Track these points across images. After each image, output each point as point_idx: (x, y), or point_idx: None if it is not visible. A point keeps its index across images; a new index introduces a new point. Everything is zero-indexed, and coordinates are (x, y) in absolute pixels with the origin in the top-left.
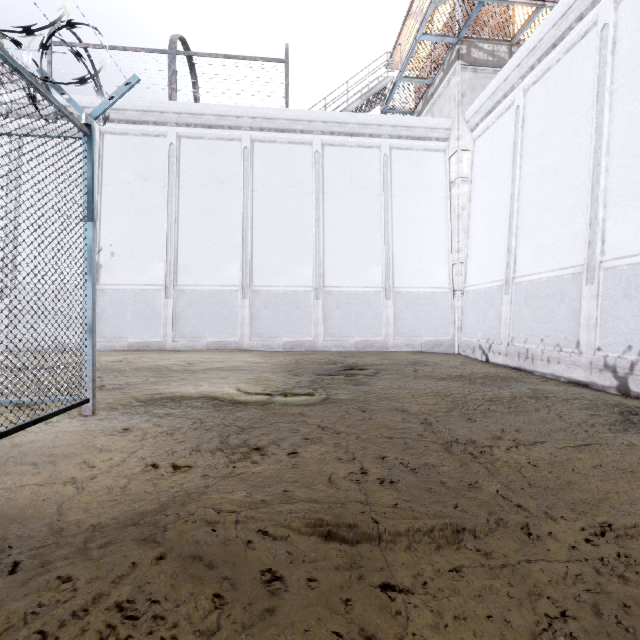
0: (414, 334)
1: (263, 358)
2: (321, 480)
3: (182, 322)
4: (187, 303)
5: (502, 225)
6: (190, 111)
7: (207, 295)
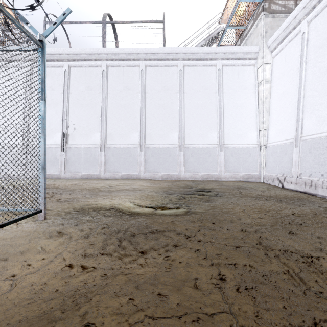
0: (236, 171)
1: (151, 184)
2: (188, 285)
3: (109, 164)
4: (111, 154)
5: (292, 105)
6: (113, 52)
7: (121, 149)
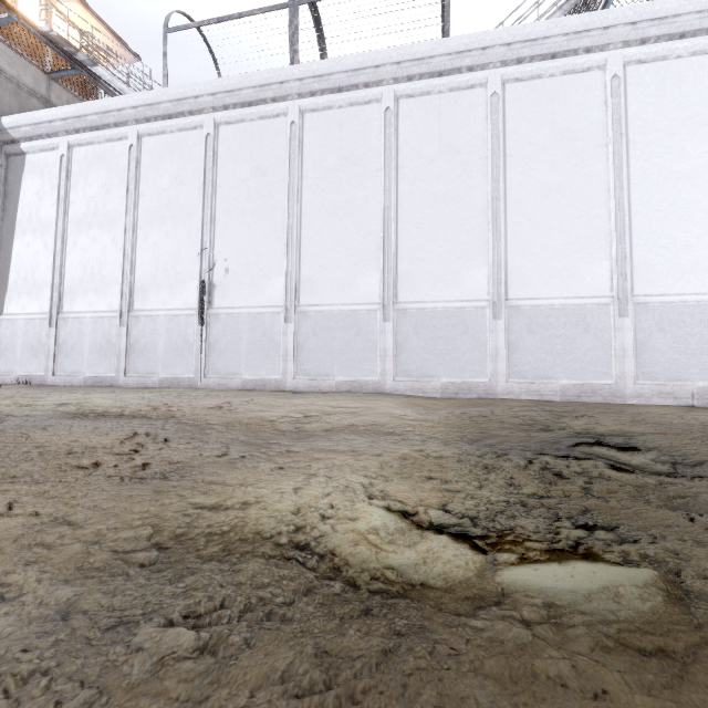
0: (676, 375)
1: (416, 410)
2: None
3: (305, 354)
4: (311, 329)
5: None
6: (315, 73)
7: (336, 317)
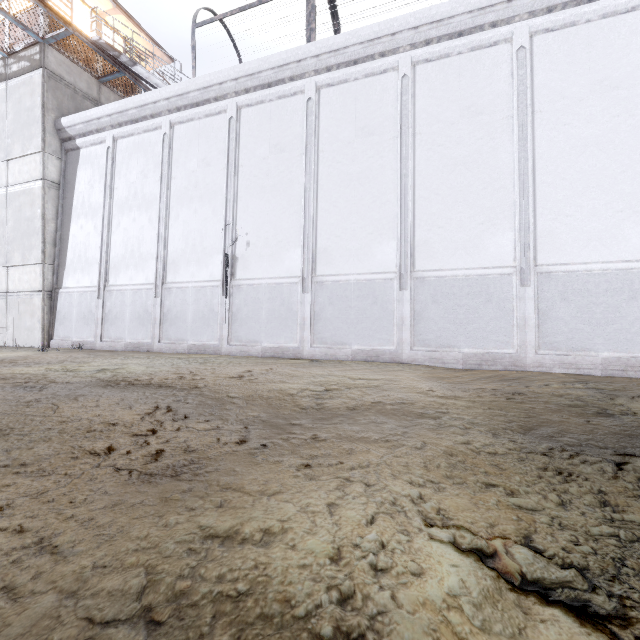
0: None
1: (441, 383)
2: None
3: (321, 323)
4: (327, 298)
5: None
6: (331, 48)
7: (352, 287)
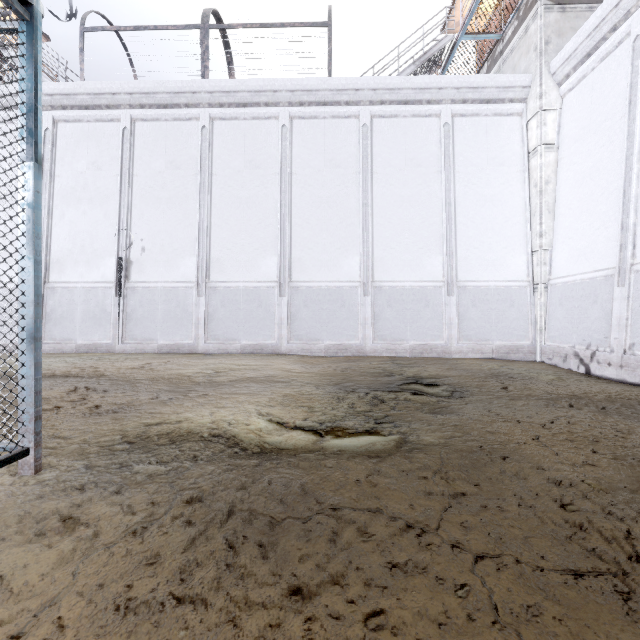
0: (483, 337)
1: (303, 365)
2: None
3: (215, 322)
4: (220, 301)
5: (610, 197)
6: (223, 89)
7: (241, 292)
